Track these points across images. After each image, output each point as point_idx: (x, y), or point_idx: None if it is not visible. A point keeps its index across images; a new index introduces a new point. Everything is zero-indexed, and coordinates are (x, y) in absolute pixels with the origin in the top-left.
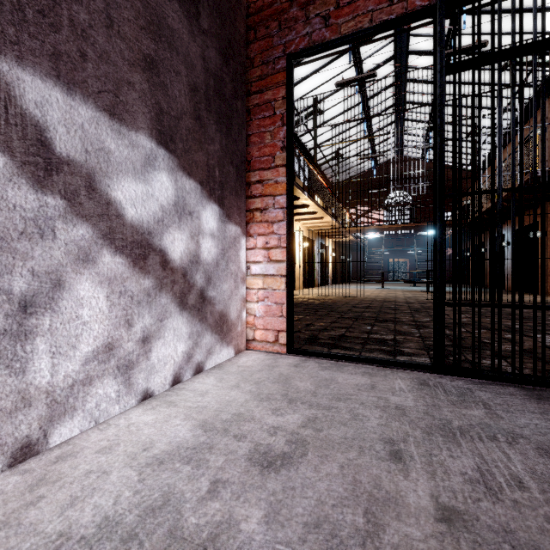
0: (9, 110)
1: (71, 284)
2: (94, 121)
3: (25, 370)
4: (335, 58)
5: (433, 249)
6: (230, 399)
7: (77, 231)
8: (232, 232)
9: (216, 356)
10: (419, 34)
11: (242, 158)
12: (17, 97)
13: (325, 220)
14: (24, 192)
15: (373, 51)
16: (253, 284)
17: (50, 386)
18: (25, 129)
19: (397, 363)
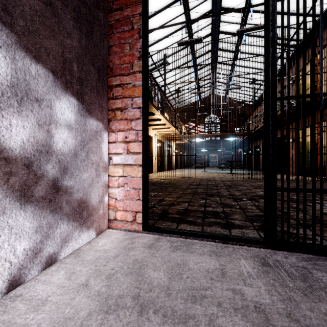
0: None
1: None
2: None
3: None
4: (177, 30)
5: (265, 143)
6: (70, 312)
7: None
8: (93, 126)
9: (75, 242)
10: (226, 21)
11: (104, 63)
12: None
13: (171, 129)
14: None
15: (199, 29)
16: (114, 172)
17: None
18: None
19: (235, 238)
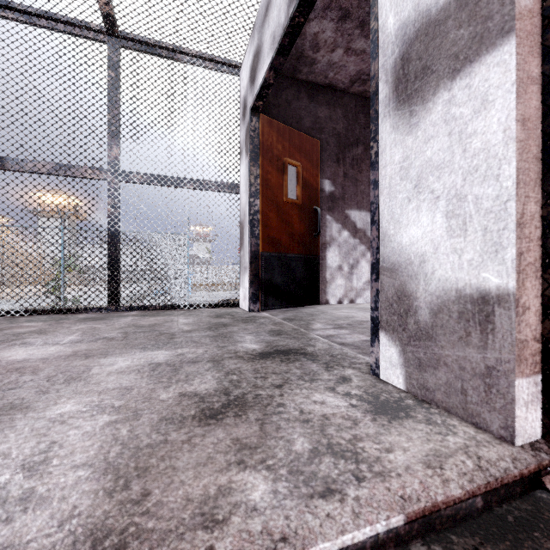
0: (349, 221)
1: (360, 262)
2: (365, 215)
3: (352, 282)
4: None
5: None
6: None
7: (361, 247)
8: None
9: None
10: None
11: None
12: (350, 218)
13: None
14: (351, 239)
15: None
16: None
17: (356, 287)
18: (352, 224)
19: None
